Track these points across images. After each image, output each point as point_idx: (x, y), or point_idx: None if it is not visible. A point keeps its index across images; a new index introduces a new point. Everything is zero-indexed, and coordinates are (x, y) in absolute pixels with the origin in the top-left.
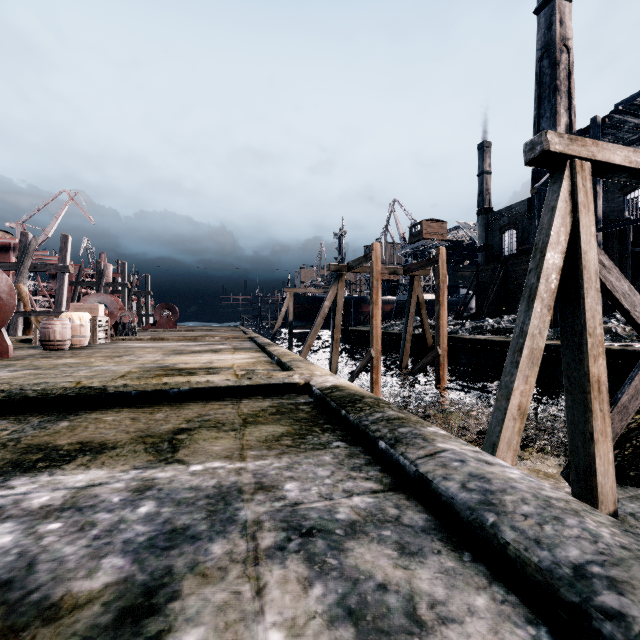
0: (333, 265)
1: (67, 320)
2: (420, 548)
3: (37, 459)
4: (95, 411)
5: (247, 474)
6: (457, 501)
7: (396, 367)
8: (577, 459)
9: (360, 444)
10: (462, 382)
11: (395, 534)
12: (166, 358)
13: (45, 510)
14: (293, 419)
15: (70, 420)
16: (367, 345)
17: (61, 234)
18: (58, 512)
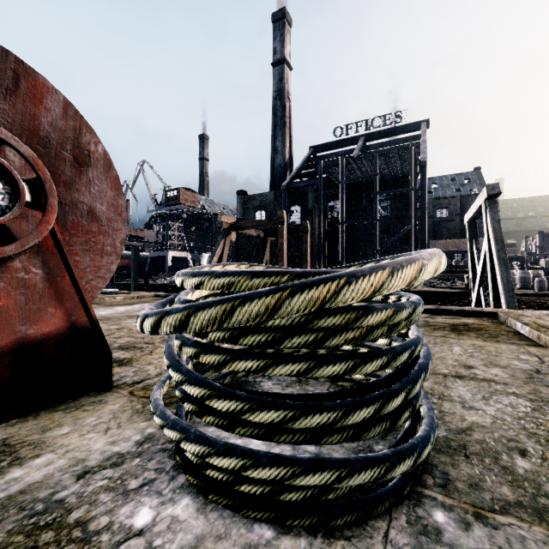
0: (225, 223)
1: None
2: None
3: None
4: None
5: None
6: None
7: None
8: None
9: None
10: None
11: None
12: None
13: None
14: None
15: None
16: None
17: None
18: None
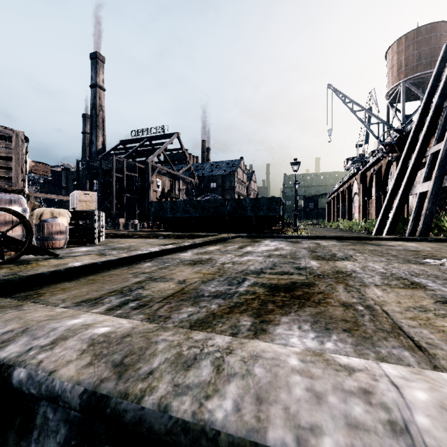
0: None
1: None
2: None
3: None
4: None
5: None
6: None
7: None
8: None
9: None
10: None
11: None
12: None
13: None
14: None
15: None
16: None
17: None
18: None
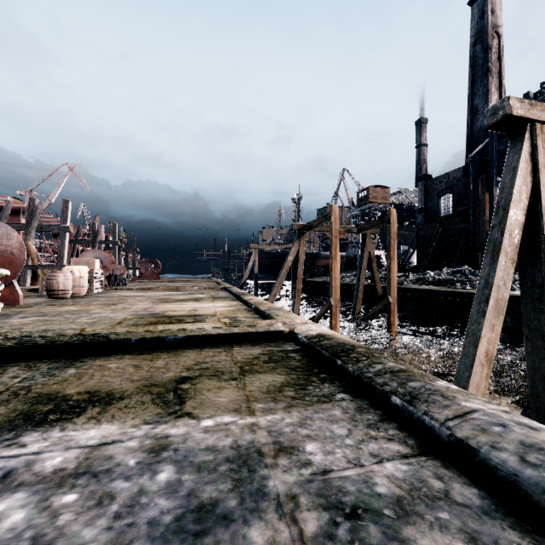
0: (296, 224)
1: (69, 272)
2: (494, 540)
3: (48, 411)
4: (99, 358)
5: (261, 431)
6: (524, 480)
7: (348, 313)
8: (538, 402)
9: (364, 396)
10: (408, 327)
11: (454, 517)
12: (155, 306)
13: (59, 476)
14: (288, 368)
15: (76, 367)
16: (322, 294)
17: (63, 199)
18: (72, 478)
